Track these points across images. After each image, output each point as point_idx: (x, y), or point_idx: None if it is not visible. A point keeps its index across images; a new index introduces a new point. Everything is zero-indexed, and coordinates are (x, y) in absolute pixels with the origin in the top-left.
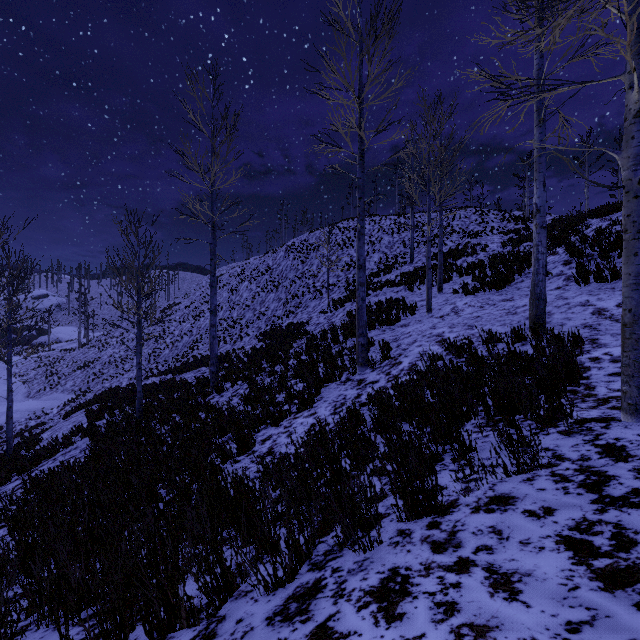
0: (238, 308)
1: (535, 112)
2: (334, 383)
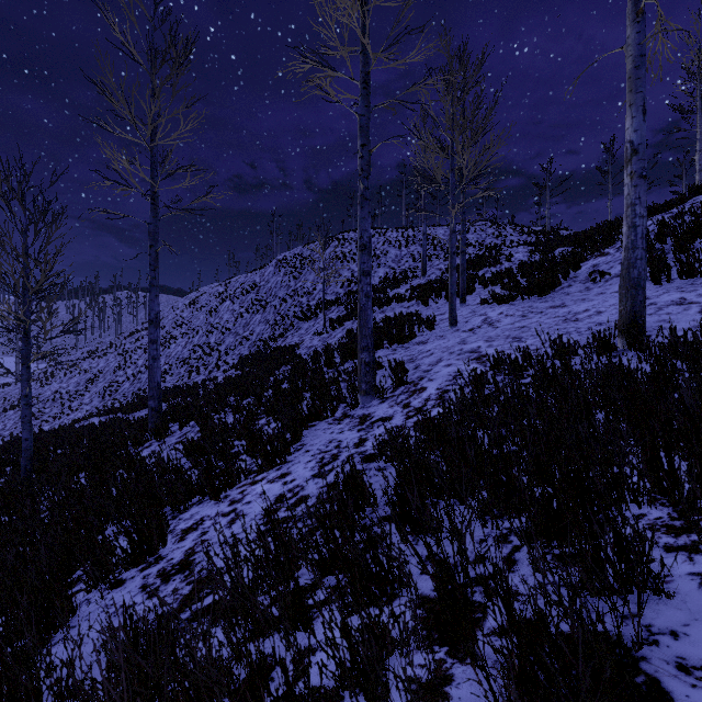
0: (217, 332)
1: (629, 2)
2: (324, 421)
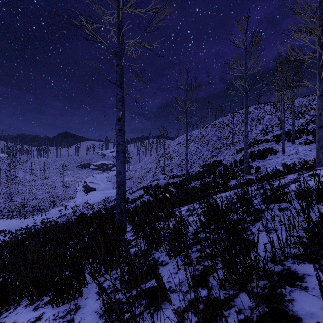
0: (189, 155)
1: None
2: (234, 180)
